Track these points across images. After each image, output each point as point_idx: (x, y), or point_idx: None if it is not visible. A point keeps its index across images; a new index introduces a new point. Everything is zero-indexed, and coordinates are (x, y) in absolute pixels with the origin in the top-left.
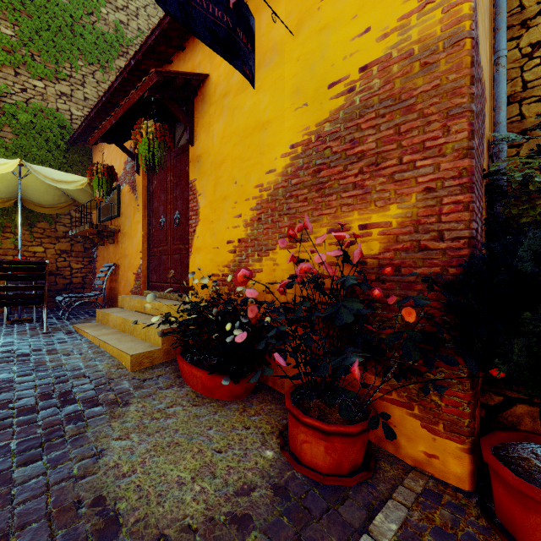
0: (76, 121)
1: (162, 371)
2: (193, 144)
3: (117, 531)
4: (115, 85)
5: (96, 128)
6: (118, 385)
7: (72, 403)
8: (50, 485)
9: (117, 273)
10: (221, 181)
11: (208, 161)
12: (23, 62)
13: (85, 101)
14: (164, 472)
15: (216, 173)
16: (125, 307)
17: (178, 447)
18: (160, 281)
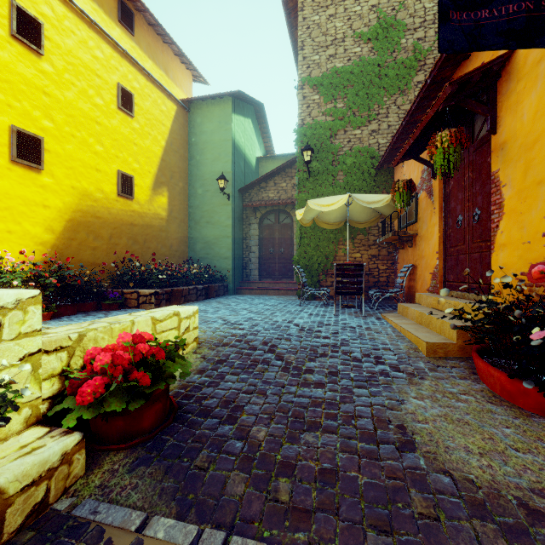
0: (382, 148)
1: (456, 364)
2: (494, 132)
3: (413, 449)
4: (413, 108)
5: (397, 149)
6: (415, 363)
7: (382, 364)
8: (372, 404)
9: (414, 273)
10: (533, 164)
11: (515, 146)
12: (348, 122)
13: (388, 129)
14: (452, 436)
15: (527, 156)
16: (422, 303)
17: (467, 426)
18: (456, 281)
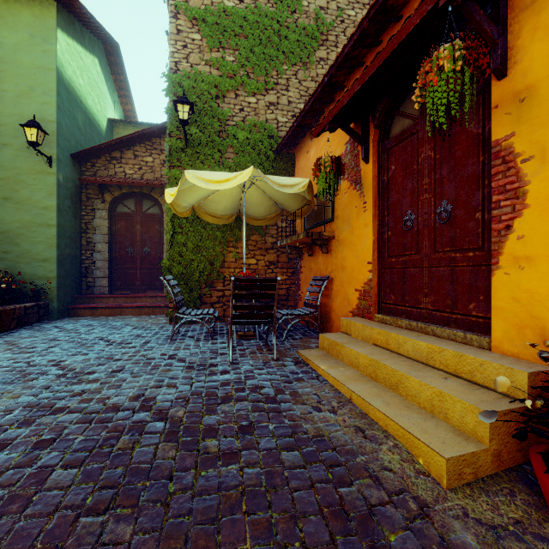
0: (281, 128)
1: (512, 507)
2: (504, 73)
3: None
4: (345, 51)
5: (303, 128)
6: (450, 532)
7: None
8: None
9: (328, 287)
10: None
11: None
12: (241, 84)
13: (289, 106)
14: None
15: None
16: (353, 334)
17: None
18: (402, 304)
